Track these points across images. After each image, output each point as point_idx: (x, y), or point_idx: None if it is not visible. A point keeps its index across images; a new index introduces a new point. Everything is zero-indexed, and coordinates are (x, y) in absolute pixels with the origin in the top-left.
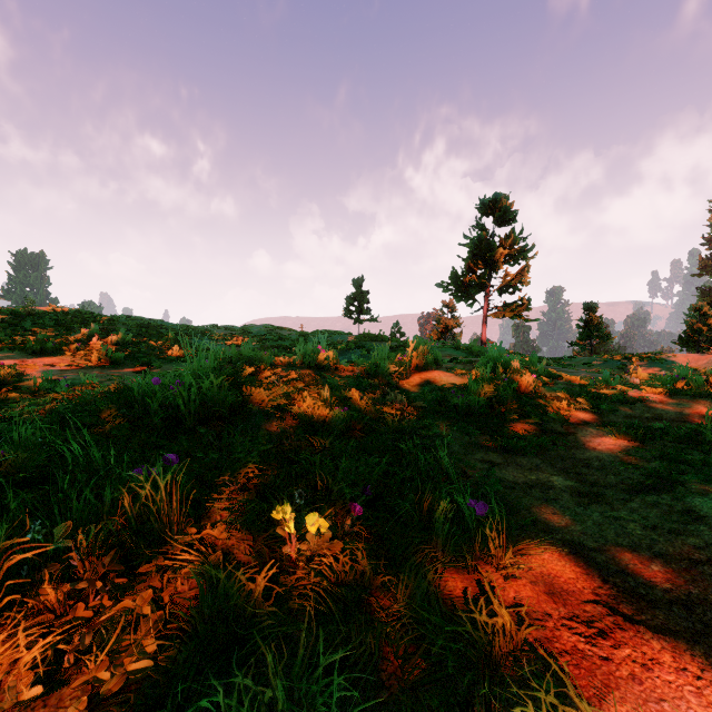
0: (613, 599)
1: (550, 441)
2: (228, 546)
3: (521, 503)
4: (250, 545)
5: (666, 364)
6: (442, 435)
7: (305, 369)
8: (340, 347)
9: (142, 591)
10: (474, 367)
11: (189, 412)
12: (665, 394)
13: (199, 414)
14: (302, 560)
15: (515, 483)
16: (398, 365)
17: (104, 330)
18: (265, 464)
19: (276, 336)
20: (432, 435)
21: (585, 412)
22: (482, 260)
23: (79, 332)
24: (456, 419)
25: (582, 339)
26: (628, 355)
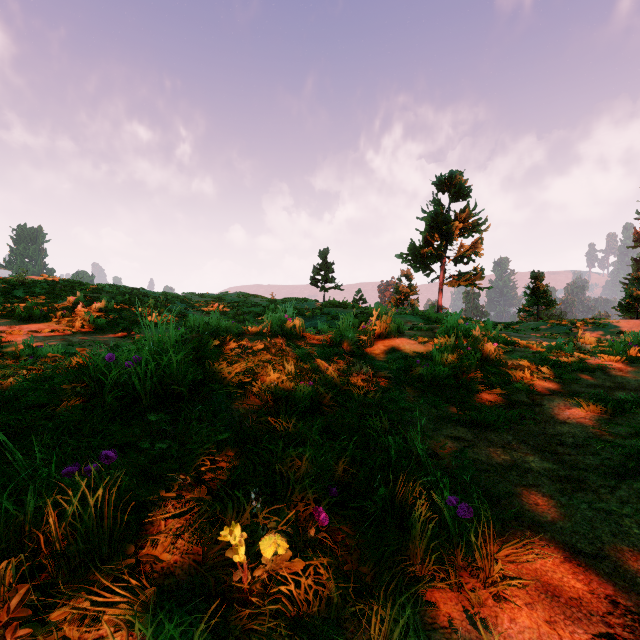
0: (630, 632)
1: (519, 414)
2: (169, 564)
3: (499, 490)
4: (196, 561)
5: (609, 329)
6: (408, 408)
7: (272, 338)
8: (307, 314)
9: (54, 637)
10: (434, 334)
11: (144, 390)
12: (623, 362)
13: (156, 391)
14: (255, 587)
15: (489, 464)
16: (363, 333)
17: (89, 298)
18: (222, 450)
19: (248, 303)
20: (398, 408)
21: (548, 381)
22: (438, 233)
23: (66, 299)
24: (421, 390)
25: (529, 306)
26: (573, 320)
